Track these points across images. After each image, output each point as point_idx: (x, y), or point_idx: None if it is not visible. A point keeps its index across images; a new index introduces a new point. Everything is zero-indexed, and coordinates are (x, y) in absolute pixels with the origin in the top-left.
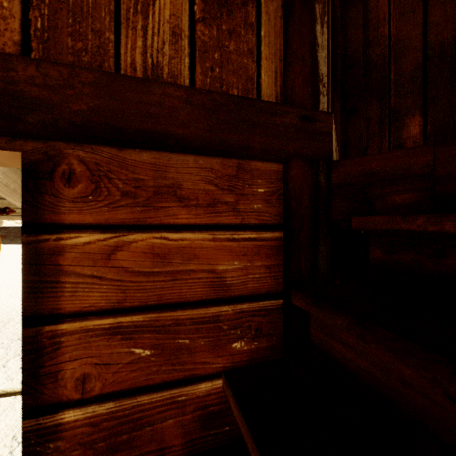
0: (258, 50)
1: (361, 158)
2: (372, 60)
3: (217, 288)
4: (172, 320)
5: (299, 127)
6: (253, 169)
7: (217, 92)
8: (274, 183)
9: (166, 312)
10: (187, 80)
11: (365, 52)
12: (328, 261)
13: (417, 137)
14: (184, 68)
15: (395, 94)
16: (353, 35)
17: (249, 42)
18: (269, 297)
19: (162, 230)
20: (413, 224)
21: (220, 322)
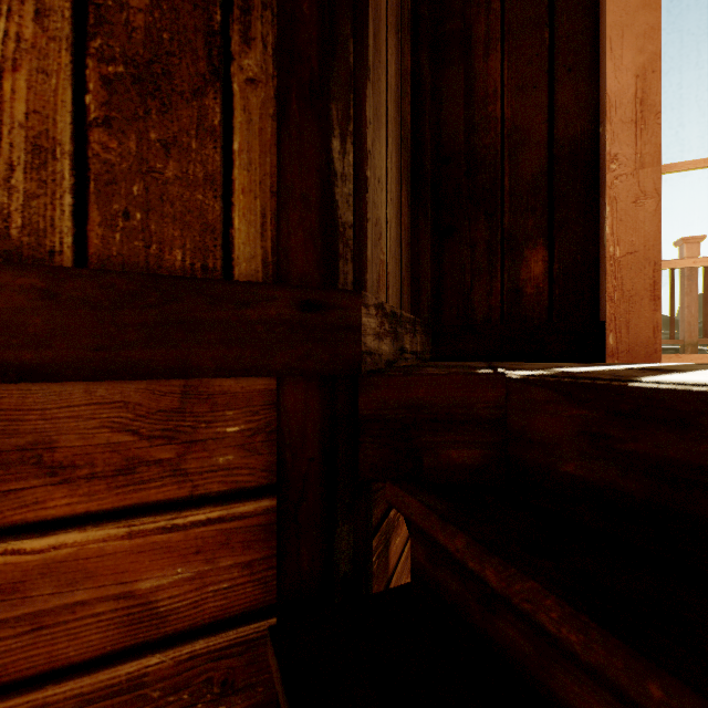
0: (227, 176)
1: (403, 377)
2: (478, 153)
3: (138, 624)
4: (33, 707)
5: (297, 321)
6: (216, 392)
7: (119, 271)
8: (260, 413)
9: (18, 696)
10: (68, 238)
11: (468, 139)
12: (355, 546)
13: (540, 280)
14: (63, 214)
15: (511, 210)
16: (450, 112)
17: (207, 162)
18: (250, 618)
19: (7, 537)
20: (452, 542)
21: (145, 687)
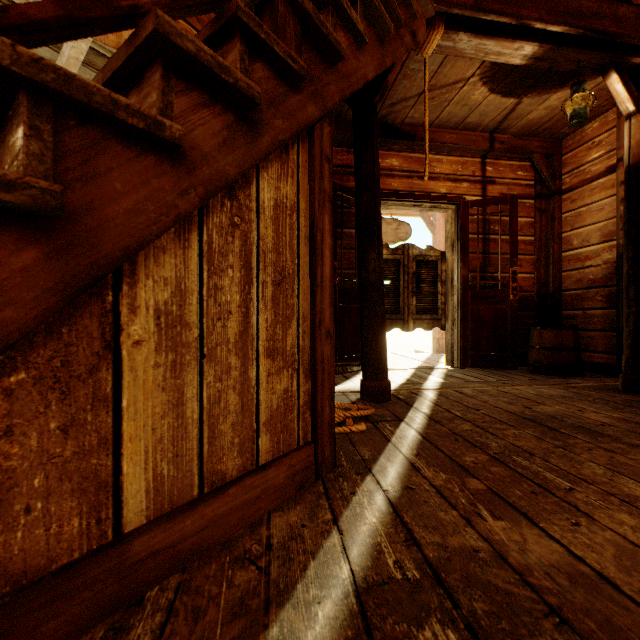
0: None
1: None
2: None
3: None
4: None
5: None
6: None
7: None
8: None
9: None
10: None
11: None
12: None
13: None
14: None
15: None
16: None
17: None
18: None
19: (190, 26)
20: None
21: None
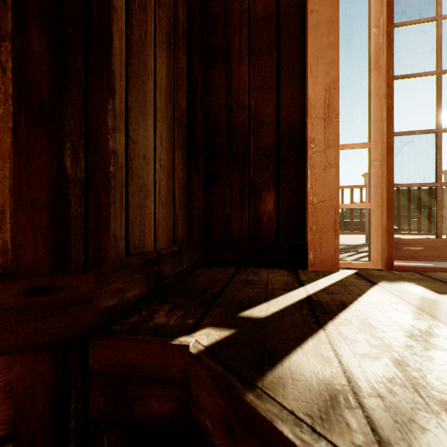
0: None
1: (120, 342)
2: (234, 126)
3: None
4: None
5: (24, 306)
6: None
7: None
8: None
9: None
10: None
11: (228, 117)
12: None
13: (272, 213)
14: None
15: (254, 166)
16: (215, 98)
17: None
18: None
19: None
20: None
21: None
